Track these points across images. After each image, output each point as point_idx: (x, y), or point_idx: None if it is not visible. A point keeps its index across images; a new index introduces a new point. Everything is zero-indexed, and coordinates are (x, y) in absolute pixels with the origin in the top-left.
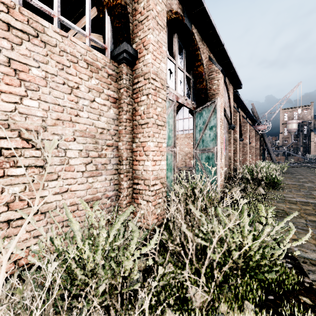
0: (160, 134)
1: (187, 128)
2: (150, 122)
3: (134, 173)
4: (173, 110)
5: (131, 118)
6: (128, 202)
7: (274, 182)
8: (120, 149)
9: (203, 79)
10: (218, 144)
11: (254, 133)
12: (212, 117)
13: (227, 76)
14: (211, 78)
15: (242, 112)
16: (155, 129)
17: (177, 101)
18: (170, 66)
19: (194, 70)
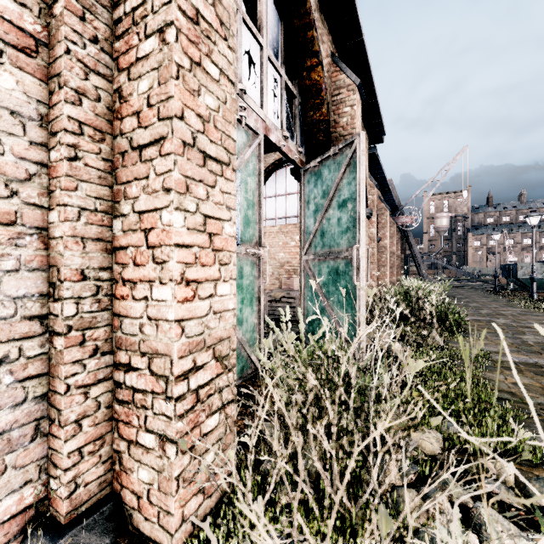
0: (215, 188)
1: (283, 214)
2: (172, 134)
3: (117, 326)
4: (257, 157)
5: (103, 124)
6: (88, 441)
7: (454, 319)
8: (52, 237)
9: (321, 99)
10: (361, 240)
11: (395, 228)
12: (346, 180)
13: (362, 113)
14: (337, 102)
15: (379, 191)
16: (195, 165)
17: (265, 138)
18: (249, 45)
19: (302, 78)
